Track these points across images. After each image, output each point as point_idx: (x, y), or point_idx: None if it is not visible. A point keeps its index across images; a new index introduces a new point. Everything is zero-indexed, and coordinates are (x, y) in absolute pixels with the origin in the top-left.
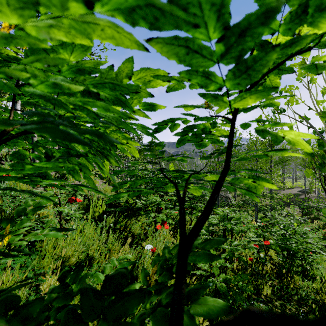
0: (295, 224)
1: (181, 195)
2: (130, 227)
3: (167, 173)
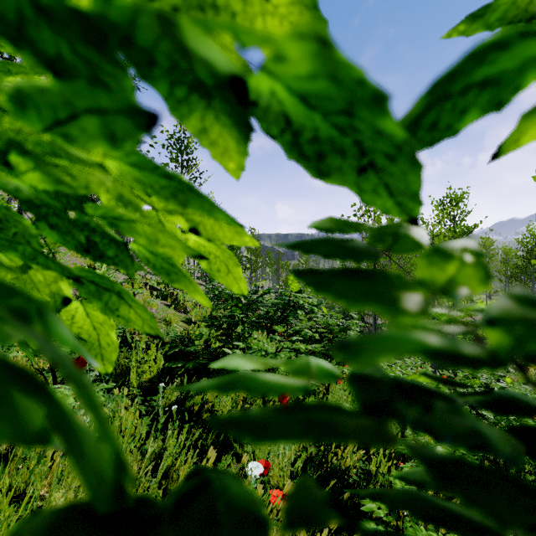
0: (507, 380)
1: (306, 330)
2: (213, 402)
3: (285, 293)
